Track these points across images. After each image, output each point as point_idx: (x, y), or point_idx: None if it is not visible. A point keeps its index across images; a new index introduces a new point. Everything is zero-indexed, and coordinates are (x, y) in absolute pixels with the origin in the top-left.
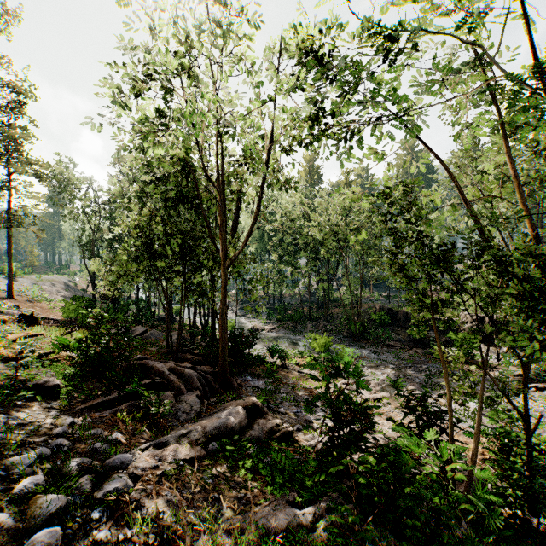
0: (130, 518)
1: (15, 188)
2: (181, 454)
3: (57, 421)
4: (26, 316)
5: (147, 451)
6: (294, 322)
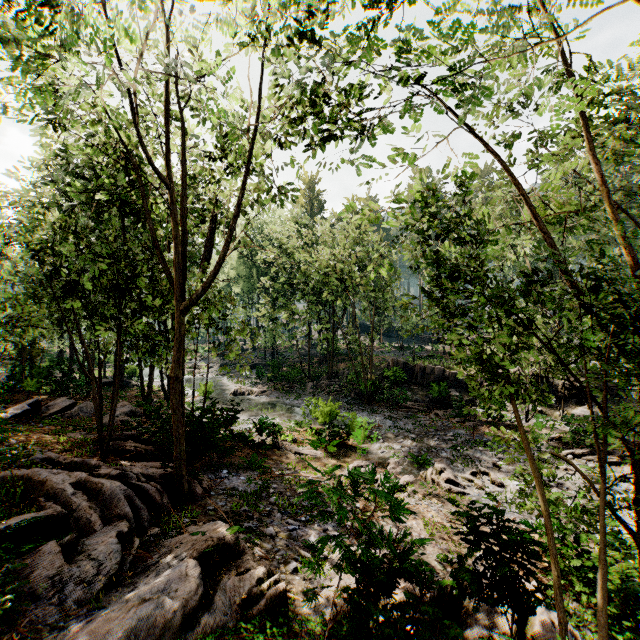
0: None
1: None
2: None
3: None
4: None
5: None
6: (291, 381)
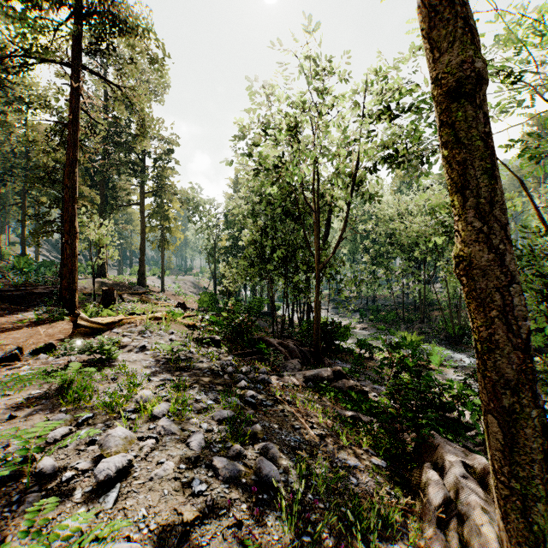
0: (272, 392)
1: (165, 212)
2: (291, 381)
3: (225, 356)
4: (180, 304)
5: (273, 376)
6: (387, 322)
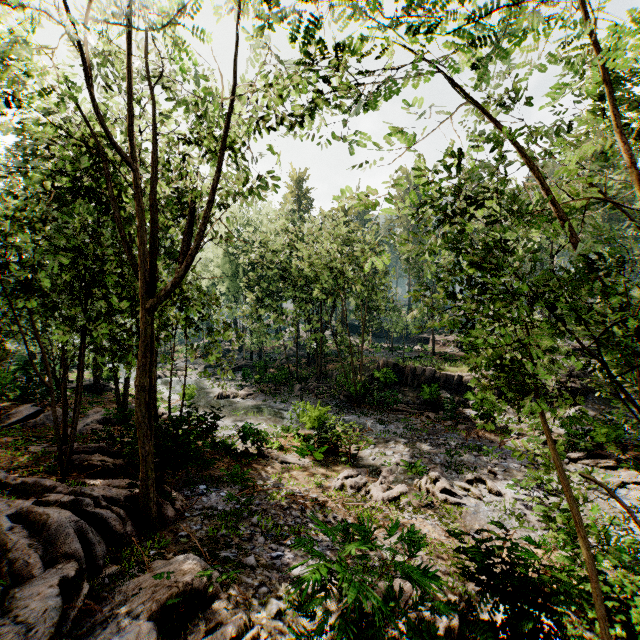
0: None
1: None
2: None
3: None
4: None
5: None
6: (278, 383)
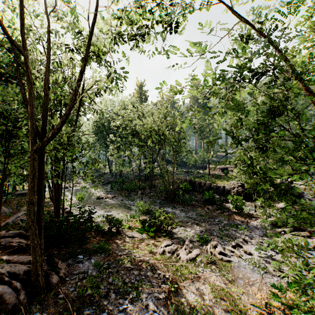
0: None
1: None
2: None
3: None
4: None
5: None
6: (129, 190)
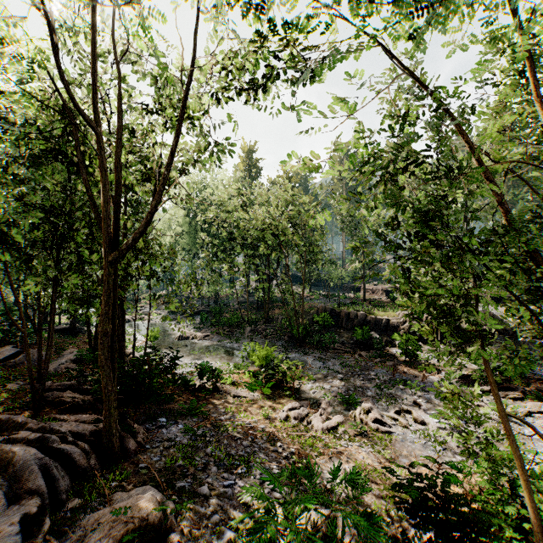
0: None
1: None
2: None
3: None
4: None
5: None
6: (231, 326)
